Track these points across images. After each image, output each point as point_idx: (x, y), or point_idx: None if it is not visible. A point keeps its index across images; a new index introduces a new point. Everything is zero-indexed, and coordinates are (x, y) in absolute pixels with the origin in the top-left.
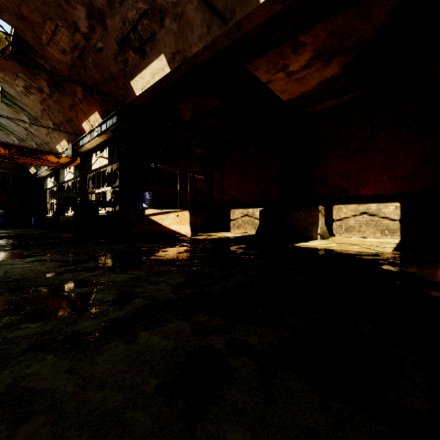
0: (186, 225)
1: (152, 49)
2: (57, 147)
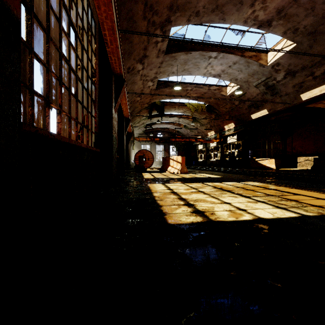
0: (273, 164)
1: (261, 108)
2: (208, 133)
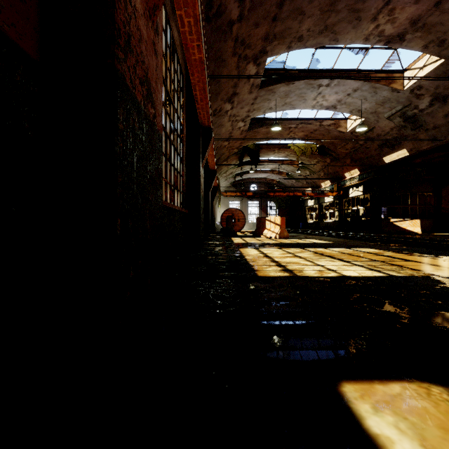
0: (417, 227)
1: (399, 147)
2: (321, 184)
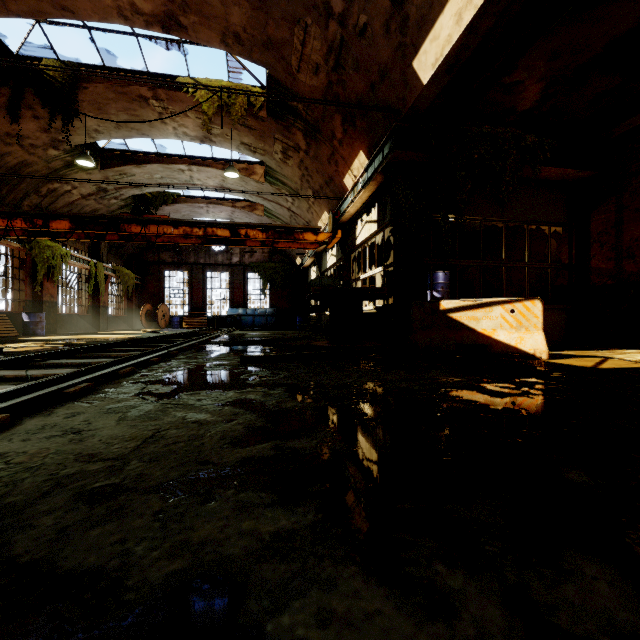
0: (534, 331)
1: None
2: (318, 224)
